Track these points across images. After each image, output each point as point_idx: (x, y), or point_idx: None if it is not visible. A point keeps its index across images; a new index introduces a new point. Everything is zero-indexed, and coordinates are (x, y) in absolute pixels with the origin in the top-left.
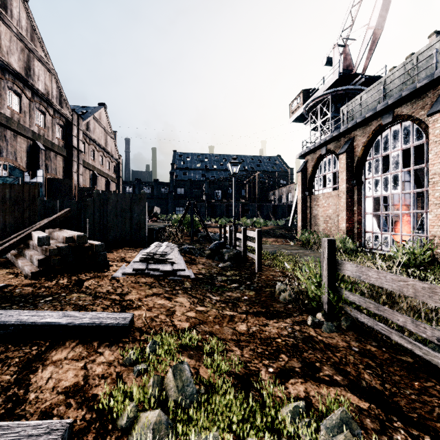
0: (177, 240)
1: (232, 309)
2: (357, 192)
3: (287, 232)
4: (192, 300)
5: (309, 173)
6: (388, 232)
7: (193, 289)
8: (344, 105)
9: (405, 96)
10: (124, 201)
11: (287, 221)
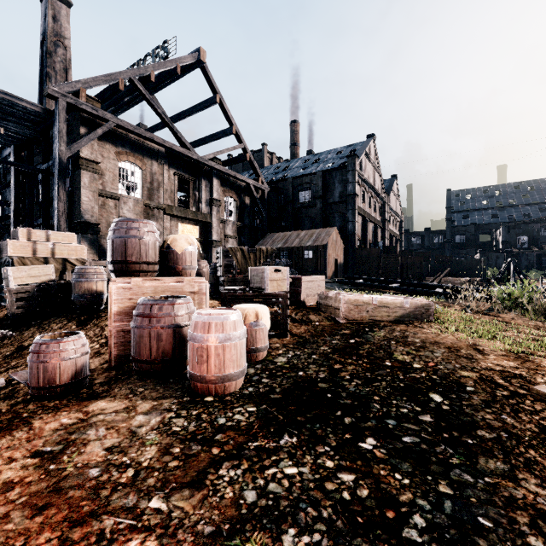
0: None
1: None
2: None
3: None
4: None
5: None
6: None
7: None
8: None
9: None
10: (471, 263)
11: None
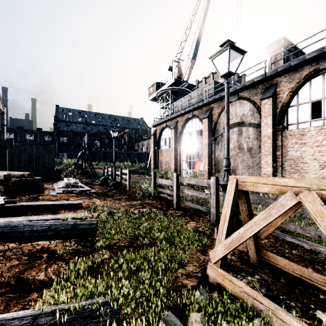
0: (73, 177)
1: (119, 201)
2: (179, 149)
3: (145, 171)
4: (100, 199)
5: (158, 136)
6: (191, 169)
7: (98, 197)
8: (178, 96)
9: (196, 108)
10: (37, 151)
11: (147, 164)
